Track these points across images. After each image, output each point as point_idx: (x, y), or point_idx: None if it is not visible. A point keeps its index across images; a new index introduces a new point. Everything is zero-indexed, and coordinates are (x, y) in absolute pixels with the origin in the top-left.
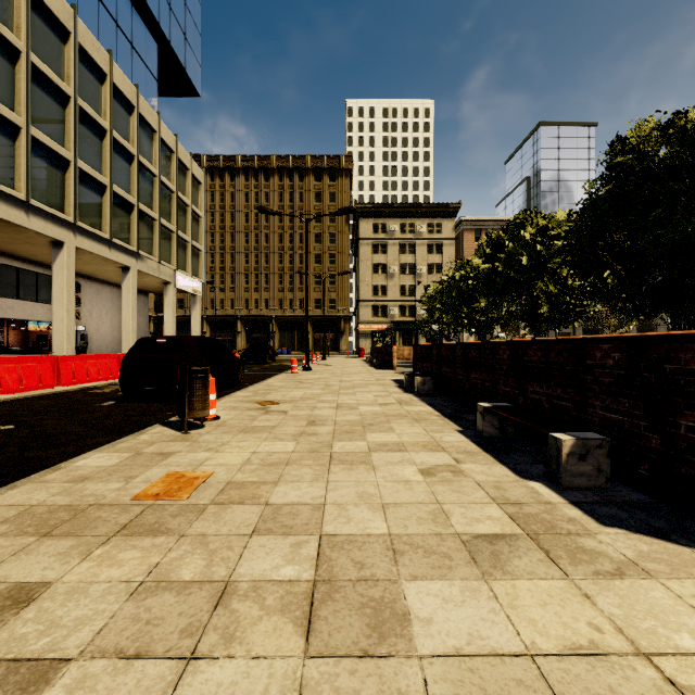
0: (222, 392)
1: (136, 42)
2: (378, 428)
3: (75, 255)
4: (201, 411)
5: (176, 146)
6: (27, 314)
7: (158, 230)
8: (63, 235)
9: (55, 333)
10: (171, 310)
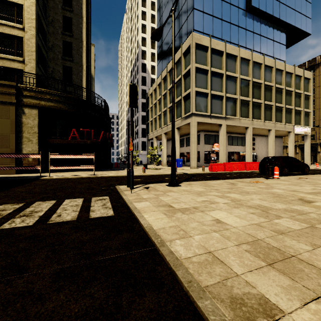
0: (294, 175)
1: (275, 38)
2: None
3: (252, 129)
4: (271, 174)
5: (294, 70)
6: (239, 150)
7: (284, 111)
8: (248, 125)
9: (246, 156)
10: (291, 143)
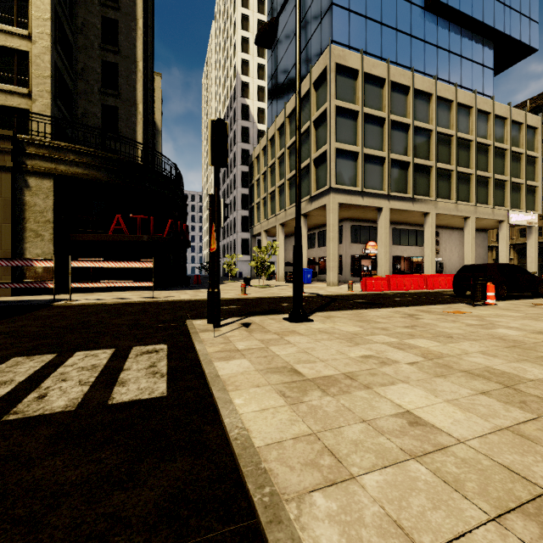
0: (518, 299)
1: (475, 56)
2: None
3: (435, 217)
4: (481, 298)
5: (509, 112)
6: (412, 253)
7: (491, 185)
8: (429, 208)
9: (425, 263)
10: (503, 241)
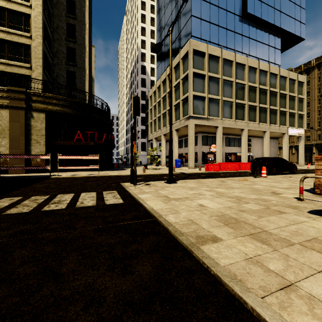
0: (282, 174)
1: (270, 43)
2: (305, 182)
3: (248, 131)
4: (258, 173)
5: (288, 74)
6: (236, 151)
7: (278, 113)
8: (244, 127)
9: (242, 156)
10: (285, 144)
